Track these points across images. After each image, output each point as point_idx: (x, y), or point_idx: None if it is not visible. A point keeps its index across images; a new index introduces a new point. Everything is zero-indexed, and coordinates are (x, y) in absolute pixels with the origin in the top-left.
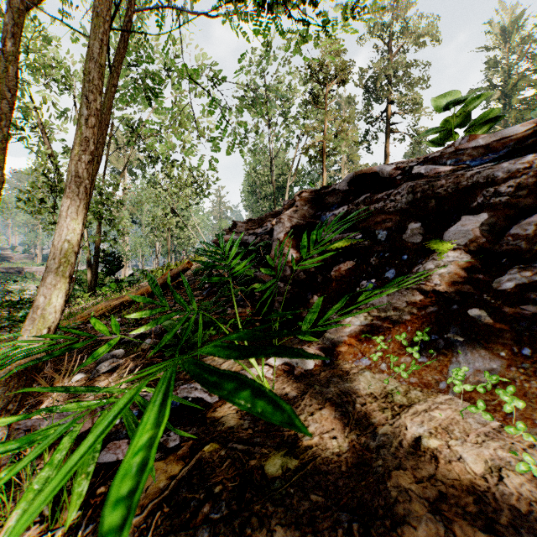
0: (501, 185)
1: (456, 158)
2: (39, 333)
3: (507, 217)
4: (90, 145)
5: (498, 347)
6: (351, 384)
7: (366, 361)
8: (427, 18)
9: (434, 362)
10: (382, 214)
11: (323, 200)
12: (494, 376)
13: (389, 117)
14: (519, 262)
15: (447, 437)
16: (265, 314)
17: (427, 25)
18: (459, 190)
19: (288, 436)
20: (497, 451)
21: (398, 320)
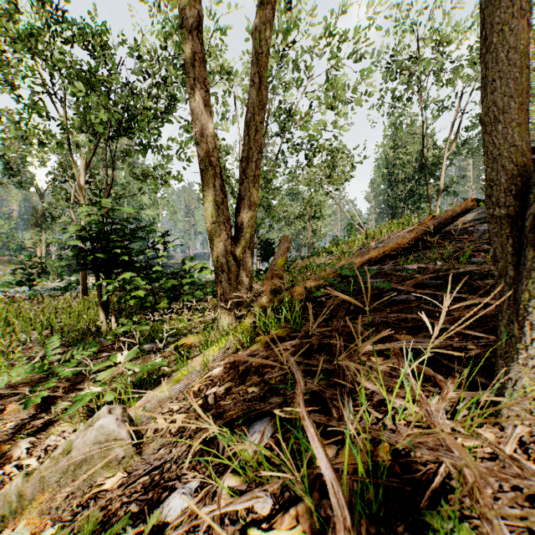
0: None
1: None
2: None
3: None
4: None
5: None
6: None
7: None
8: None
9: None
10: None
11: None
12: None
13: None
14: None
15: None
16: None
17: None
18: None
19: None
20: None
21: None
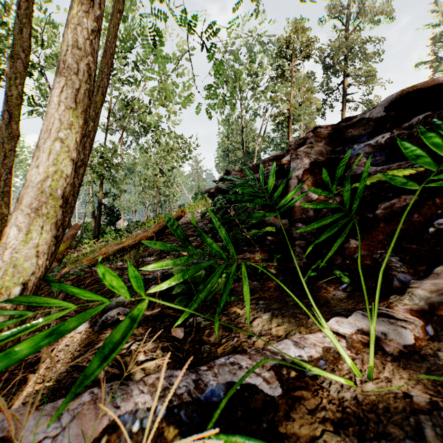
0: None
1: None
2: (5, 294)
3: None
4: (95, 6)
5: None
6: None
7: None
8: None
9: None
10: None
11: (343, 134)
12: None
13: (345, 89)
14: None
15: None
16: (279, 260)
17: (380, 5)
18: None
19: None
20: None
21: None
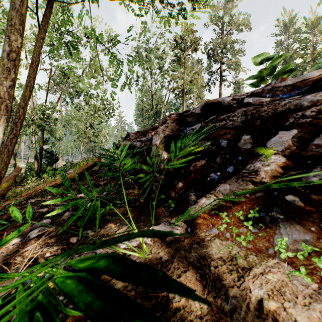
0: (306, 110)
1: (272, 93)
2: None
3: (310, 132)
4: (11, 74)
5: (309, 224)
6: (206, 250)
7: (215, 230)
8: (243, 15)
9: (263, 233)
10: (224, 129)
11: (184, 119)
12: (309, 246)
13: (222, 72)
14: (320, 163)
15: (282, 299)
16: (147, 194)
17: (243, 19)
18: (276, 114)
19: (161, 298)
20: (321, 313)
21: (236, 201)
